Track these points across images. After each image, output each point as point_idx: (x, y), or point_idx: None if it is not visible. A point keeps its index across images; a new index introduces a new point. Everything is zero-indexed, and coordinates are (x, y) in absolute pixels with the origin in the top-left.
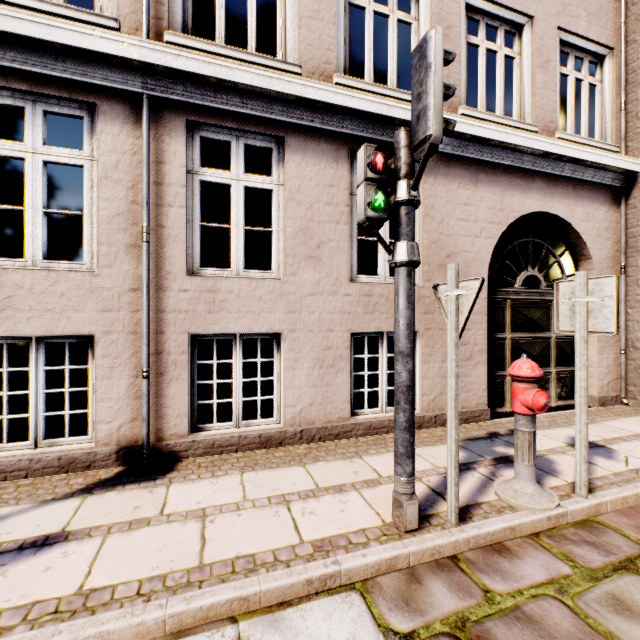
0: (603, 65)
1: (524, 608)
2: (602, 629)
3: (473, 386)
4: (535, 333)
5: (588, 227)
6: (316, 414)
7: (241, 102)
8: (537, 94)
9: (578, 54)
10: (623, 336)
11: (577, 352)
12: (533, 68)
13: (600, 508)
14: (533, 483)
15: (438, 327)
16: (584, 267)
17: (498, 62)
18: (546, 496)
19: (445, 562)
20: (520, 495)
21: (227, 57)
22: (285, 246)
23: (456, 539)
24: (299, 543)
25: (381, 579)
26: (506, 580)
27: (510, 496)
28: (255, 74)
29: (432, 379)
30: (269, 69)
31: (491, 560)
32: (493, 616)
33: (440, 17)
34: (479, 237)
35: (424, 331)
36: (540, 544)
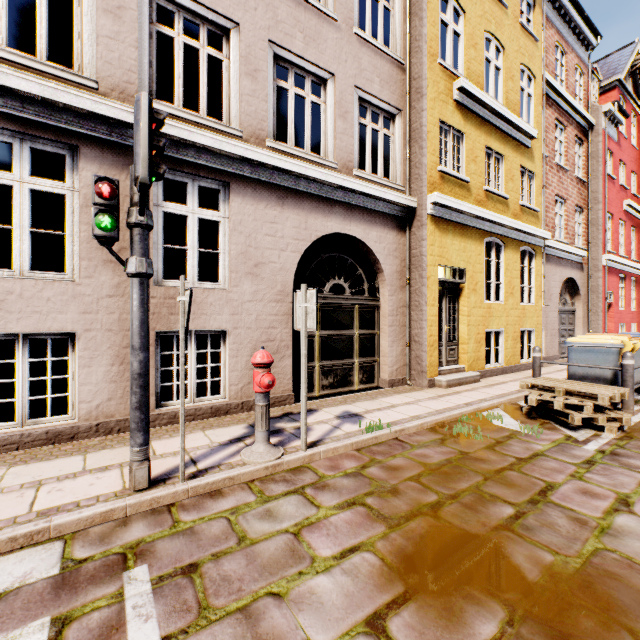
0: (395, 122)
1: (196, 527)
2: (240, 529)
3: (280, 376)
4: (341, 331)
5: (381, 247)
6: (116, 408)
7: (22, 107)
8: (338, 138)
9: (375, 110)
10: (408, 332)
11: (302, 344)
12: (335, 116)
13: (314, 457)
14: (265, 444)
15: (246, 326)
16: (381, 278)
17: (306, 106)
18: (273, 452)
19: (161, 509)
20: (253, 454)
21: (6, 59)
22: (79, 250)
23: (176, 490)
24: (26, 513)
25: (93, 528)
26: (199, 512)
27: (247, 456)
28: (36, 83)
29: (240, 371)
30: (60, 79)
31: (200, 502)
32: (167, 536)
33: (248, 60)
34: (285, 251)
35: (232, 330)
36: (249, 486)
